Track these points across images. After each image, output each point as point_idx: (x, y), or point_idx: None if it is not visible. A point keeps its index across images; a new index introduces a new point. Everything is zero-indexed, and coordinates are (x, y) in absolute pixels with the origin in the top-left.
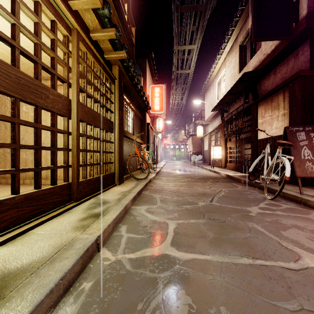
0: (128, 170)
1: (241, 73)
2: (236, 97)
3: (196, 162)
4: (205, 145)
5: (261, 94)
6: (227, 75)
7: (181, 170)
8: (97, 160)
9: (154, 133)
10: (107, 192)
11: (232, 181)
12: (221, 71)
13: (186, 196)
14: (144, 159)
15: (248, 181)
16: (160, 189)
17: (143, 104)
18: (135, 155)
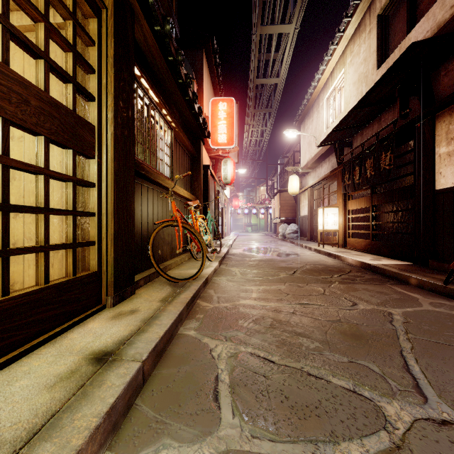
0: (151, 258)
1: (384, 67)
2: (370, 114)
3: (288, 235)
4: (303, 207)
5: (439, 95)
6: (350, 80)
7: (265, 251)
8: (58, 235)
9: (218, 187)
10: (37, 357)
11: (384, 279)
12: (335, 77)
13: (314, 354)
14: (193, 232)
15: (437, 285)
16: (229, 312)
17: (196, 123)
18: (172, 222)
